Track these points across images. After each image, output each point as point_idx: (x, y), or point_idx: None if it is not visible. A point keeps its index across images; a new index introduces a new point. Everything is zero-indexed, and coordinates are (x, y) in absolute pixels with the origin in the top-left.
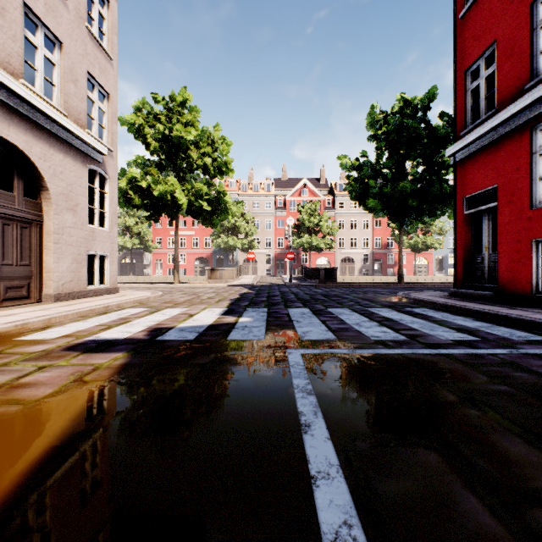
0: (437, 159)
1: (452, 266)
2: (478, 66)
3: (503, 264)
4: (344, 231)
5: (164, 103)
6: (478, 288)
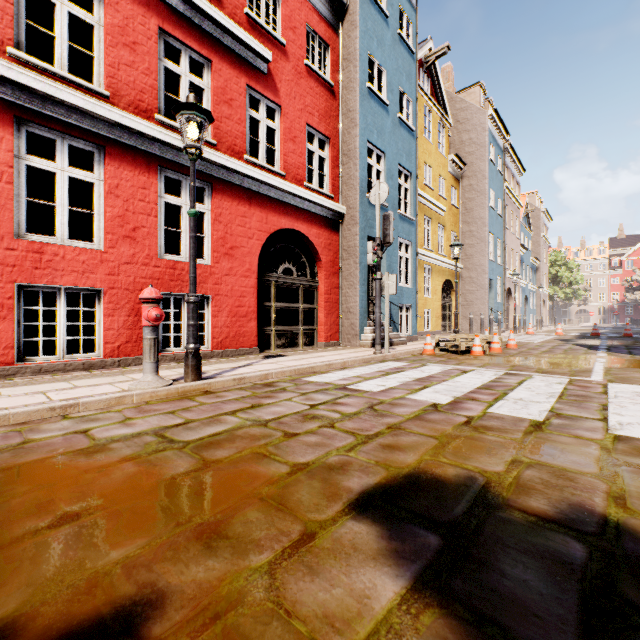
0: None
1: None
2: None
3: None
4: None
5: (550, 259)
6: None
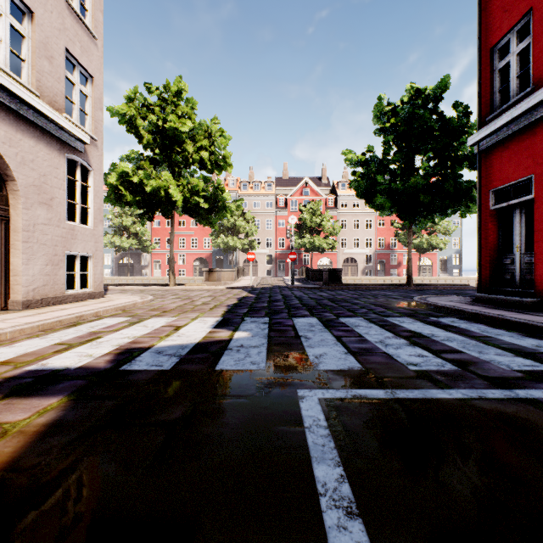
0: (449, 153)
1: (457, 267)
2: (508, 41)
3: (541, 266)
4: (346, 231)
5: (158, 93)
6: (509, 293)
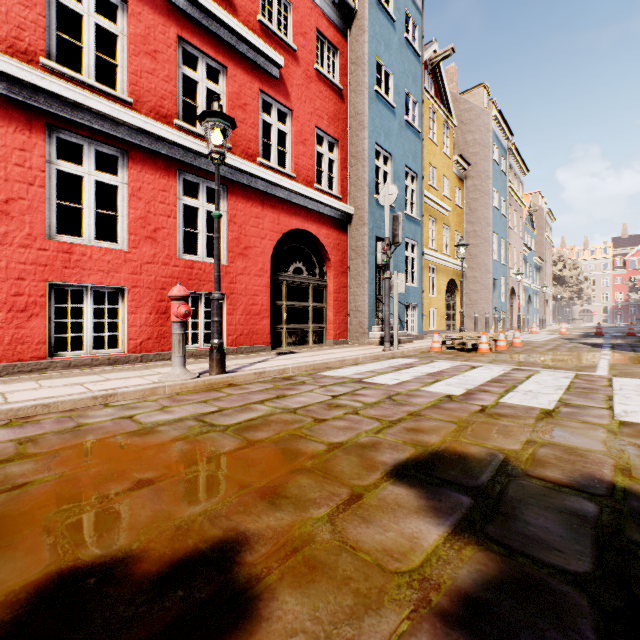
0: None
1: None
2: None
3: None
4: None
5: (553, 258)
6: None
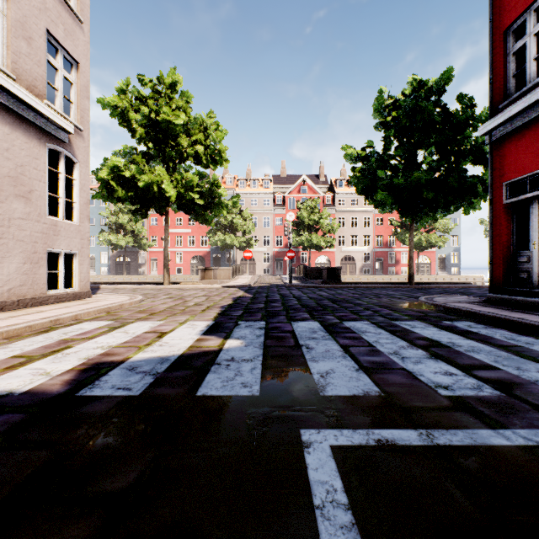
0: (452, 148)
1: (455, 265)
2: (524, 22)
3: None
4: (344, 229)
5: (152, 86)
6: (525, 293)
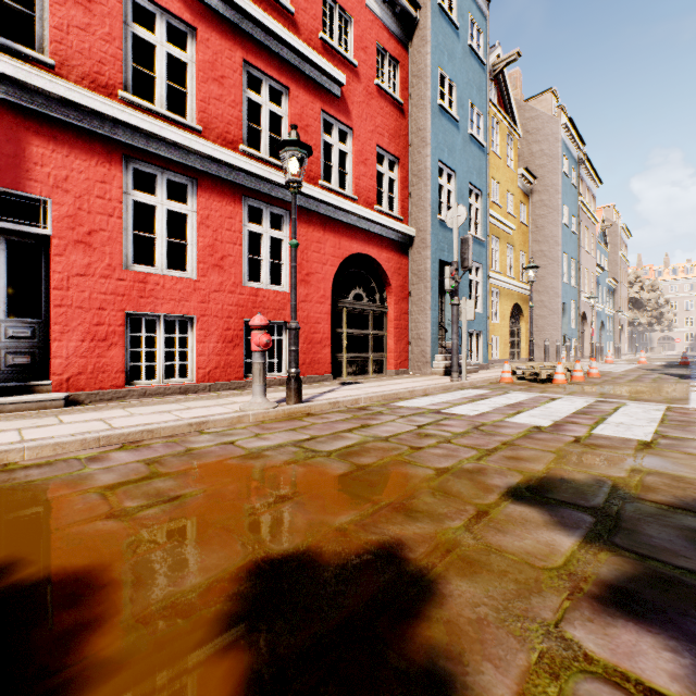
0: None
1: None
2: None
3: None
4: None
5: (629, 279)
6: None
